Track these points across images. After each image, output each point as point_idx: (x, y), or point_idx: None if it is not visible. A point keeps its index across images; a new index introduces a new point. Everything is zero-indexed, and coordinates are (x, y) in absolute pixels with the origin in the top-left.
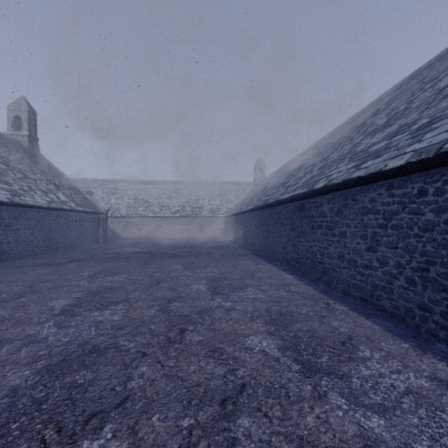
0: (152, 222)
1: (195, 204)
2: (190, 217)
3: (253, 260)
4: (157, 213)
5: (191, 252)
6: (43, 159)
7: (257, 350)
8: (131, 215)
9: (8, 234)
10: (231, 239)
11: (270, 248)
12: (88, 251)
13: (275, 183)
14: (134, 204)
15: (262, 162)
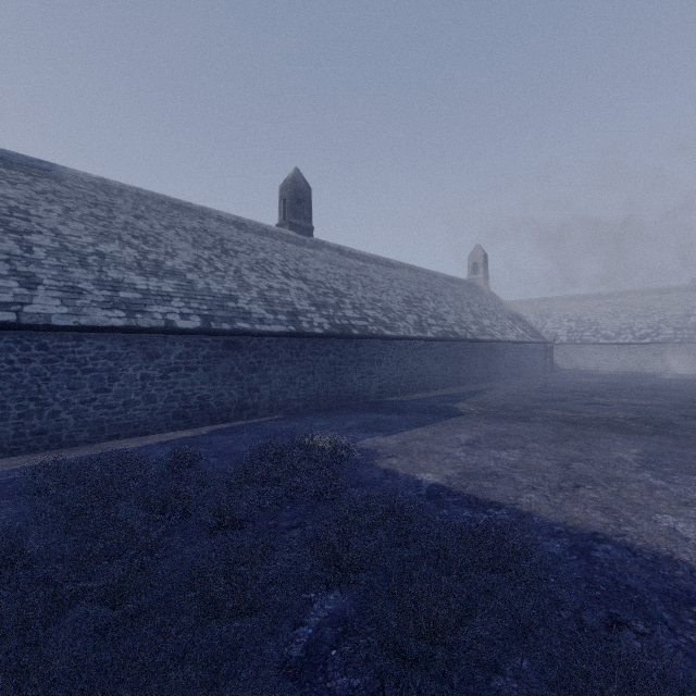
0: (604, 350)
1: (681, 322)
2: (671, 343)
3: None
4: (611, 339)
5: (669, 387)
6: (493, 296)
7: None
8: (573, 341)
9: (502, 362)
10: None
11: None
12: (548, 379)
13: None
14: (577, 327)
15: None
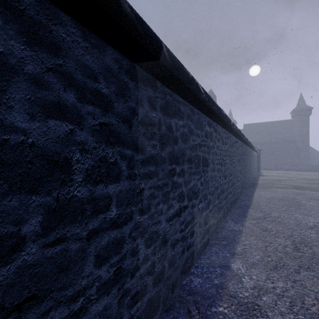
0: None
1: None
2: None
3: (265, 189)
4: None
5: None
6: None
7: (288, 178)
8: None
9: None
10: None
11: (246, 180)
12: None
13: None
14: None
15: None
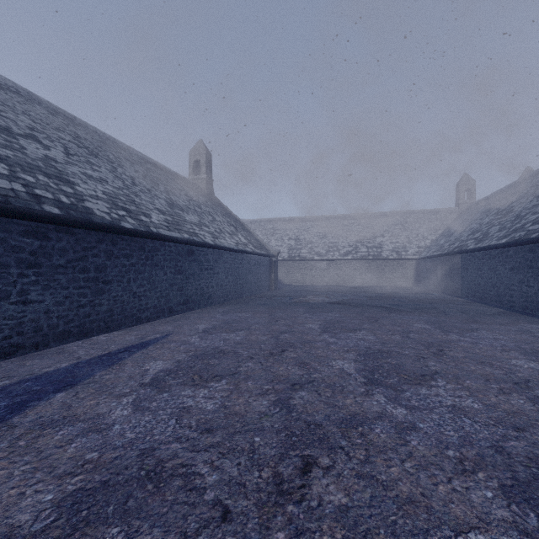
0: (317, 266)
1: (371, 242)
2: (366, 259)
3: None
4: (323, 256)
5: (405, 305)
6: (218, 202)
7: None
8: (293, 258)
9: (212, 277)
10: (431, 289)
11: None
12: (273, 298)
13: (536, 203)
14: (296, 245)
15: (471, 178)
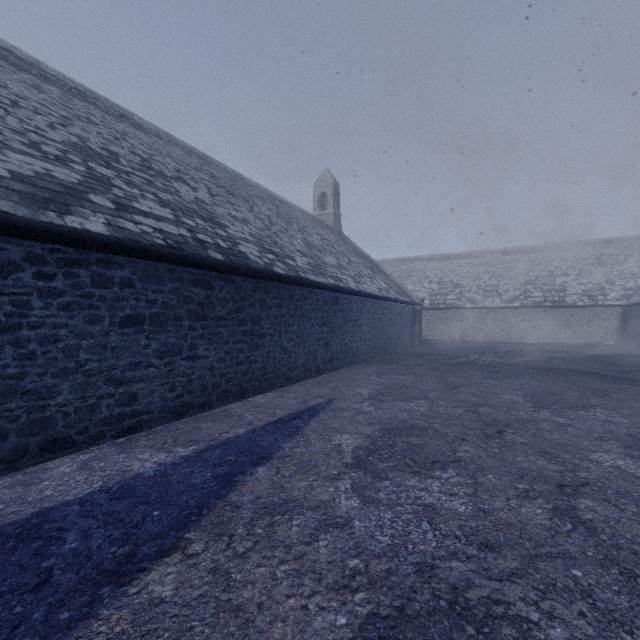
0: (470, 316)
1: (548, 284)
2: (542, 307)
3: None
4: (478, 303)
5: (632, 372)
6: (347, 240)
7: None
8: (437, 306)
9: (356, 330)
10: None
11: None
12: (426, 357)
13: None
14: (439, 289)
15: None
